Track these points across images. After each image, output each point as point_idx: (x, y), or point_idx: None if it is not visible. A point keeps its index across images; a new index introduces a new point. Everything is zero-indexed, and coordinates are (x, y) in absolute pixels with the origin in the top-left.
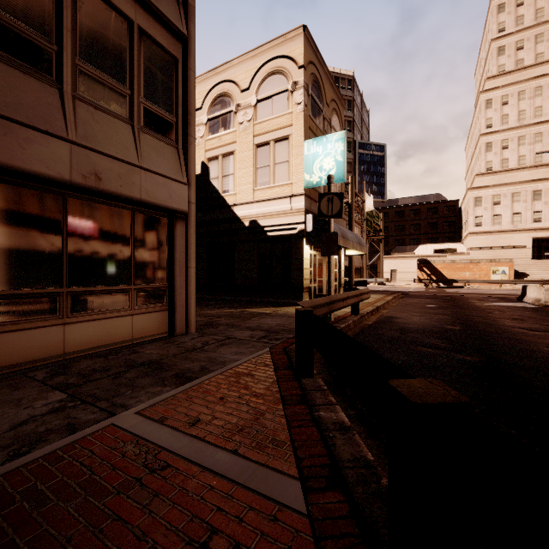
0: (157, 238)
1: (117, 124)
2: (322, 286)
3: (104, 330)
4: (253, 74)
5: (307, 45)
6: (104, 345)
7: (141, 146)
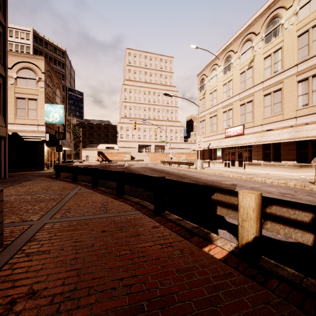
0: None
1: None
2: (52, 163)
3: None
4: (14, 63)
5: (46, 64)
6: None
7: None
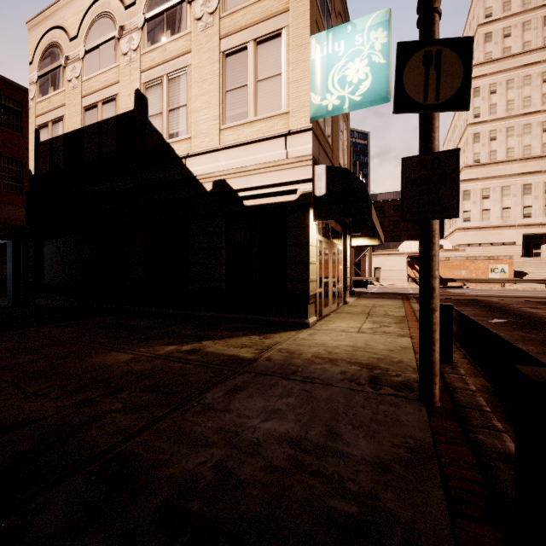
0: None
1: None
2: (328, 291)
3: None
4: None
5: None
6: None
7: None
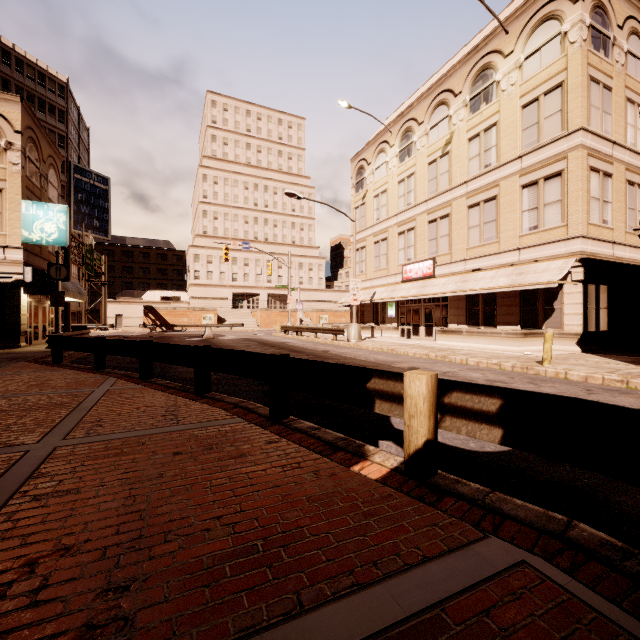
0: None
1: None
2: (39, 331)
3: None
4: None
5: (25, 113)
6: None
7: None
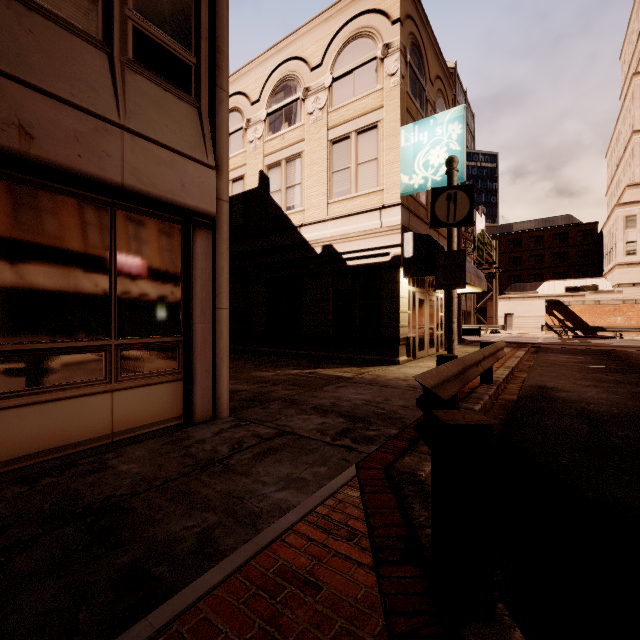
0: (162, 259)
1: (77, 46)
2: (424, 337)
3: (51, 422)
4: (327, 43)
5: None
6: (51, 449)
7: (127, 92)
